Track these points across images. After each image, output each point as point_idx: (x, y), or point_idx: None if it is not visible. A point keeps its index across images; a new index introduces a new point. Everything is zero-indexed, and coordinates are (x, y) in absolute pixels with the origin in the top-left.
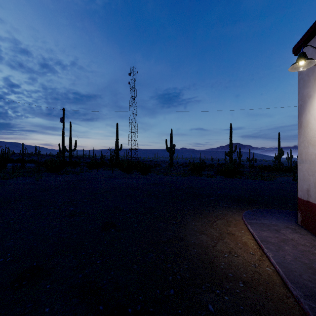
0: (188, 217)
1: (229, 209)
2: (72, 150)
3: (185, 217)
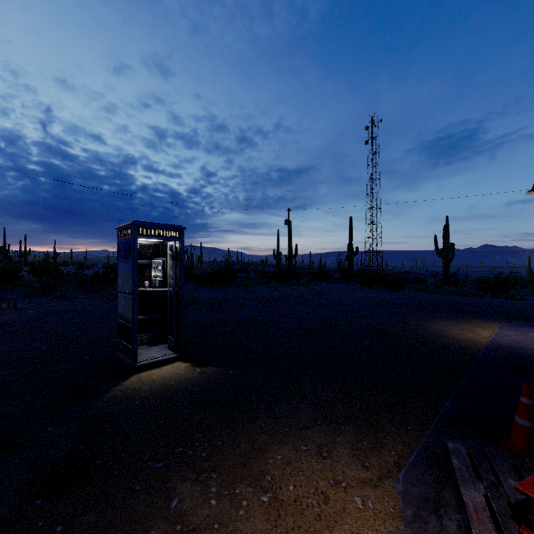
0: (436, 320)
1: (492, 321)
2: (292, 258)
3: (434, 320)
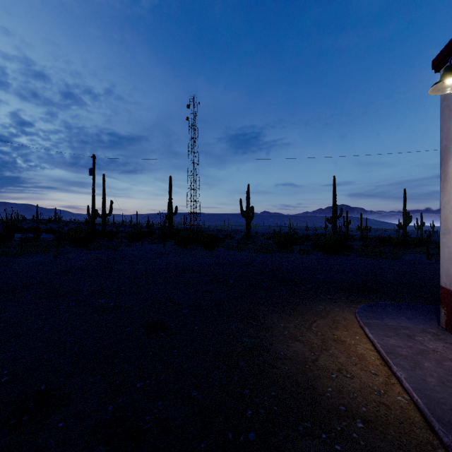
0: (274, 315)
1: (335, 303)
2: (106, 215)
3: (270, 315)
